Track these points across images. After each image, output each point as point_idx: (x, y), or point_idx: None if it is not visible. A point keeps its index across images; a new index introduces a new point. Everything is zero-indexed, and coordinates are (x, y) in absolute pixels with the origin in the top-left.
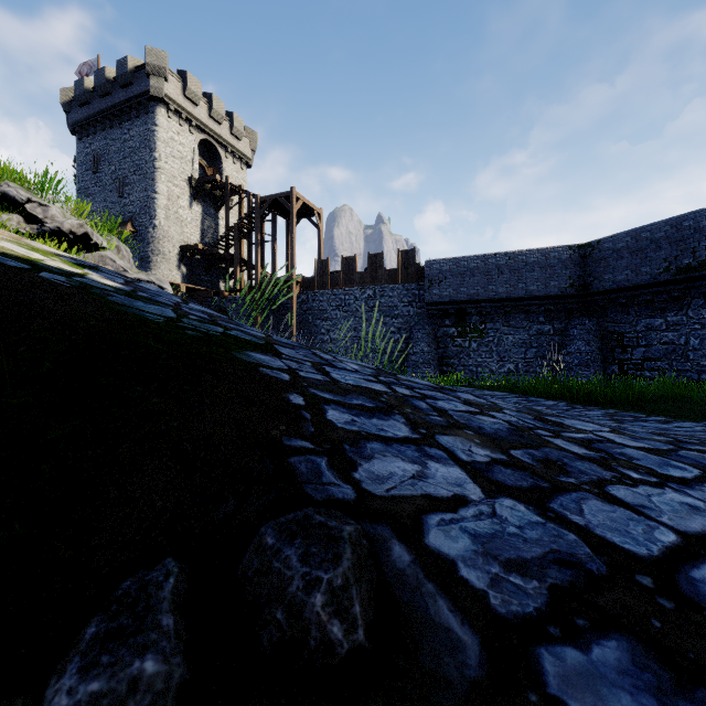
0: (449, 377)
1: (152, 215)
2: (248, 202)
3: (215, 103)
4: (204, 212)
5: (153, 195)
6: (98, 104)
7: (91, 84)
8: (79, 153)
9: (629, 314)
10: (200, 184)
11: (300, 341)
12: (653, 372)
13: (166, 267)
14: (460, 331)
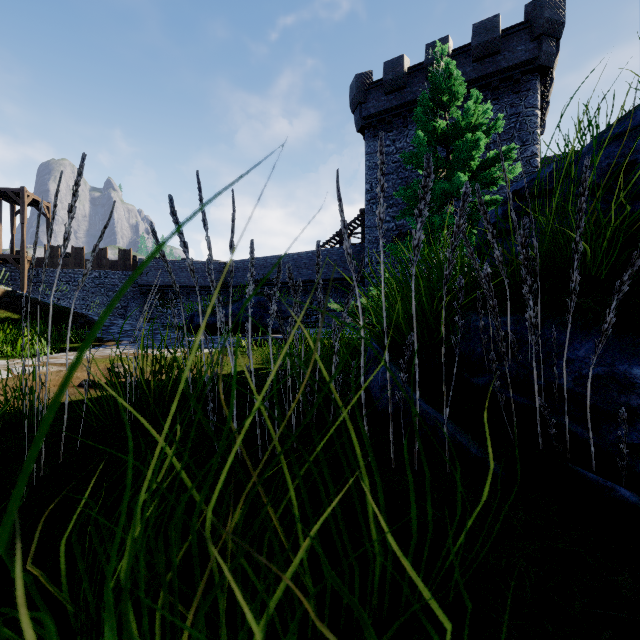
0: None
1: None
2: None
3: None
4: None
5: None
6: None
7: None
8: None
9: None
10: None
11: None
12: None
13: None
14: (161, 303)
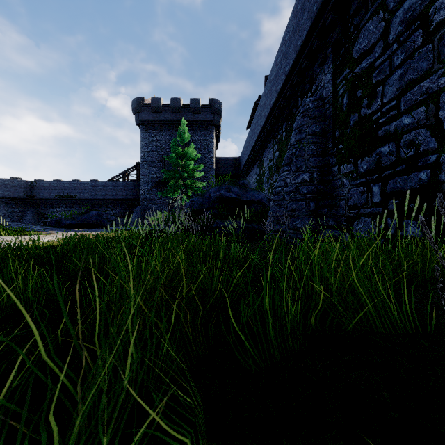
0: None
1: None
2: None
3: None
4: None
5: None
6: None
7: None
8: None
9: (47, 207)
10: None
11: None
12: None
13: None
14: None
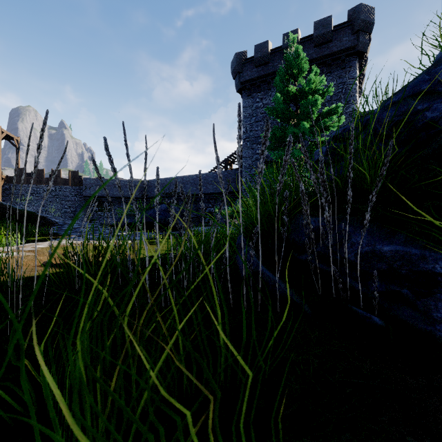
0: None
1: None
2: None
3: None
4: None
5: None
6: None
7: None
8: None
9: None
10: None
11: None
12: None
13: None
14: (100, 209)
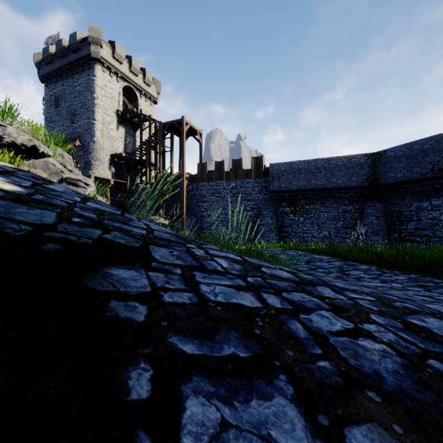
0: (287, 243)
1: (92, 134)
2: (155, 126)
3: (133, 62)
4: (126, 132)
5: (93, 122)
6: (58, 63)
7: (53, 50)
8: (46, 95)
9: (405, 199)
10: (123, 114)
11: (188, 216)
12: (422, 238)
13: (101, 168)
14: (292, 210)
